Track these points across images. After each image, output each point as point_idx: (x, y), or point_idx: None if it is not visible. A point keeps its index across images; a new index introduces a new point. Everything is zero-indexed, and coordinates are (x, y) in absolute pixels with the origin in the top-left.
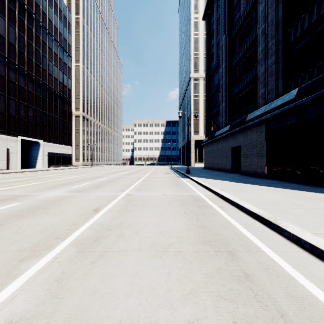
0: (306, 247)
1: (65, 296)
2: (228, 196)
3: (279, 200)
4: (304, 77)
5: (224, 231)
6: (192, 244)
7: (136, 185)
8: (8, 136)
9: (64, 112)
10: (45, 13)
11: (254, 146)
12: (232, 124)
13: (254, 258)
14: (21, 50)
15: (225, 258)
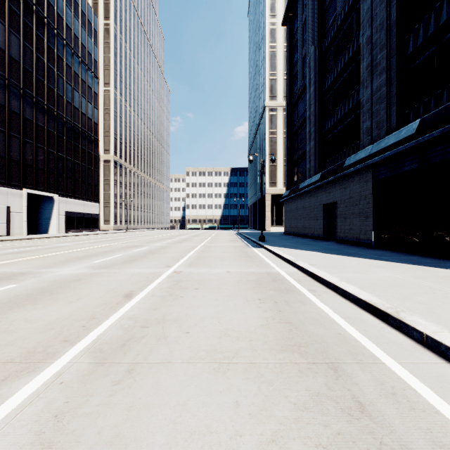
0: (449, 357)
1: (65, 447)
2: (321, 275)
3: (396, 281)
4: (428, 103)
5: (320, 329)
6: (271, 351)
7: (188, 257)
8: (9, 189)
9: (88, 155)
10: (62, 17)
11: (355, 202)
12: (323, 172)
13: (371, 375)
14: (27, 69)
15: (324, 375)
